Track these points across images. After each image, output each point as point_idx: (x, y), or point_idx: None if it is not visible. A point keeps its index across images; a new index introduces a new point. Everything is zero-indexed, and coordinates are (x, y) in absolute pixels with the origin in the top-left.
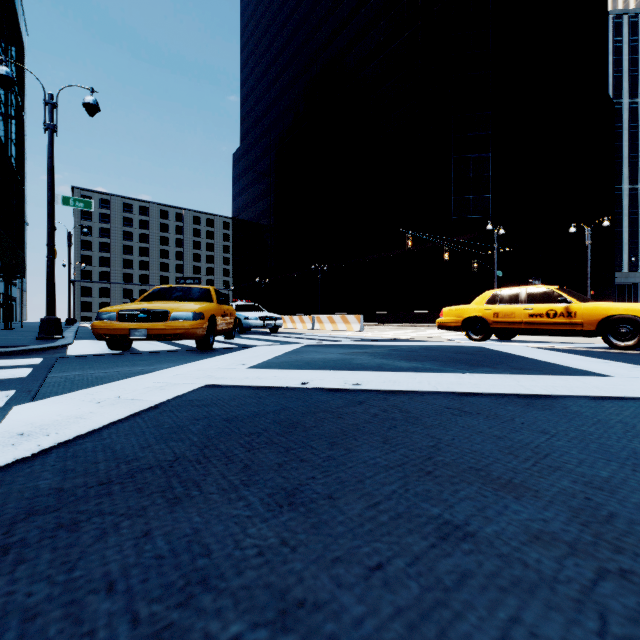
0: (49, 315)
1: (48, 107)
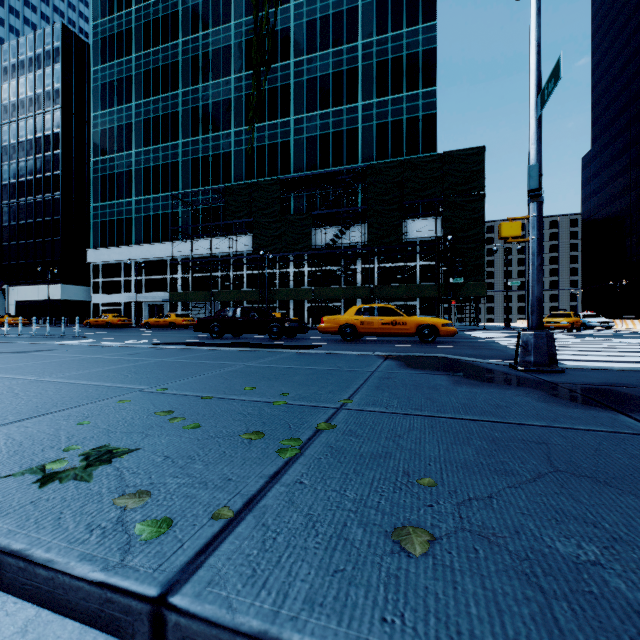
0: (507, 321)
1: (506, 255)
